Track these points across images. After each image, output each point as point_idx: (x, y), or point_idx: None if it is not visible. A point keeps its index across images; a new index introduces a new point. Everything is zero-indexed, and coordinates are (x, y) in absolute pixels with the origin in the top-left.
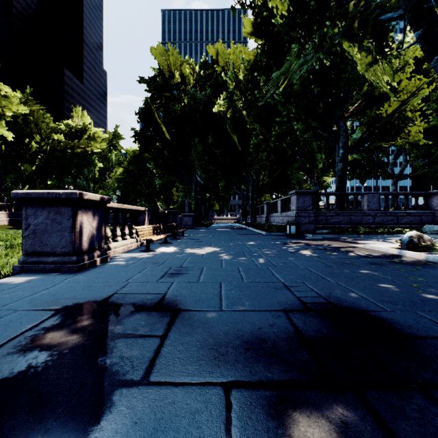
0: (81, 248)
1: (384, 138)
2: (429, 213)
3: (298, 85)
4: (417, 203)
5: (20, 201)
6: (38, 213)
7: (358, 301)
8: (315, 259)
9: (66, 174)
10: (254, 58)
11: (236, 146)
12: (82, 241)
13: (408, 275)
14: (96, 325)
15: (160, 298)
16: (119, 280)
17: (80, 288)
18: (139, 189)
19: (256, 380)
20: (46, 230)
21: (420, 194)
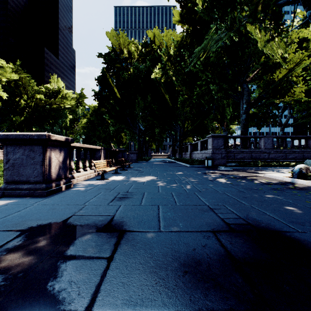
0: (50, 178)
1: (275, 96)
2: (309, 151)
3: (213, 57)
4: (300, 144)
5: (2, 141)
6: (16, 151)
7: (272, 222)
8: (229, 185)
9: (45, 123)
10: (181, 39)
11: (168, 103)
12: (50, 172)
13: (305, 199)
14: (52, 246)
15: (109, 220)
16: (78, 203)
17: (45, 210)
18: (98, 134)
19: (197, 310)
20: (22, 163)
21: (302, 137)
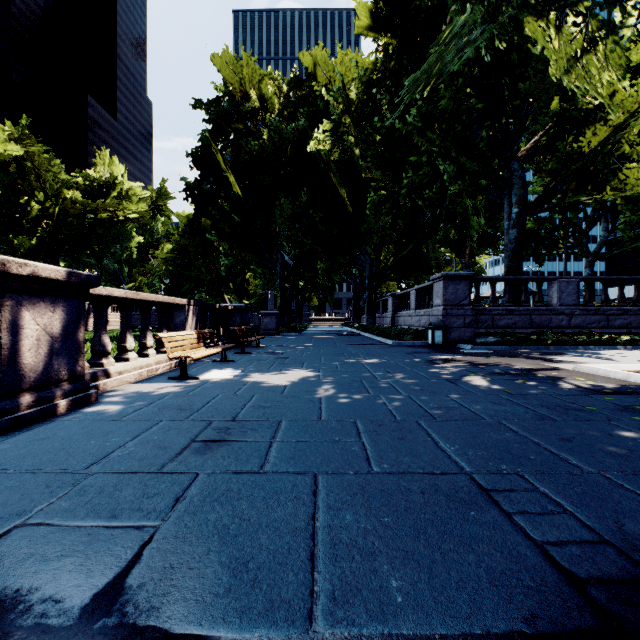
0: (15, 382)
1: (582, 190)
2: None
3: (446, 99)
4: (638, 294)
5: None
6: None
7: None
8: (503, 396)
9: (84, 251)
10: (374, 67)
11: (344, 207)
12: (18, 367)
13: None
14: None
15: (130, 555)
16: (70, 465)
17: None
18: (197, 275)
19: None
20: None
21: None
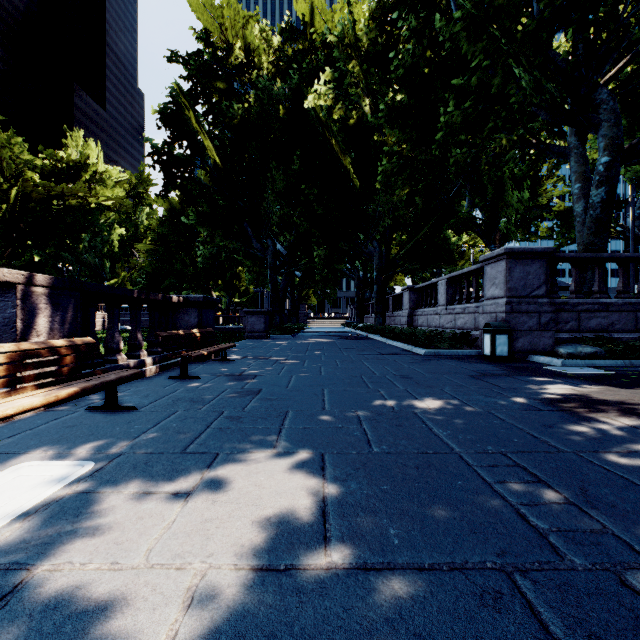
0: None
1: None
2: None
3: None
4: None
5: None
6: None
7: None
8: None
9: (51, 241)
10: None
11: (349, 180)
12: None
13: None
14: None
15: None
16: None
17: None
18: (180, 269)
19: None
20: None
21: None
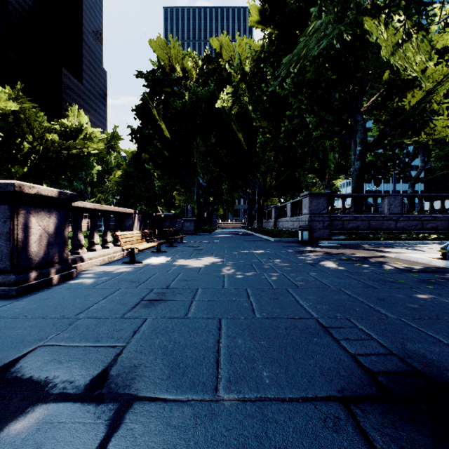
0: (26, 263)
1: (405, 134)
2: None
3: (311, 72)
4: (443, 206)
5: None
6: None
7: None
8: (345, 274)
9: (60, 176)
10: (261, 49)
11: (241, 146)
12: (28, 253)
13: None
14: None
15: (110, 360)
16: (66, 313)
17: None
18: (139, 193)
19: None
20: None
21: (447, 196)
